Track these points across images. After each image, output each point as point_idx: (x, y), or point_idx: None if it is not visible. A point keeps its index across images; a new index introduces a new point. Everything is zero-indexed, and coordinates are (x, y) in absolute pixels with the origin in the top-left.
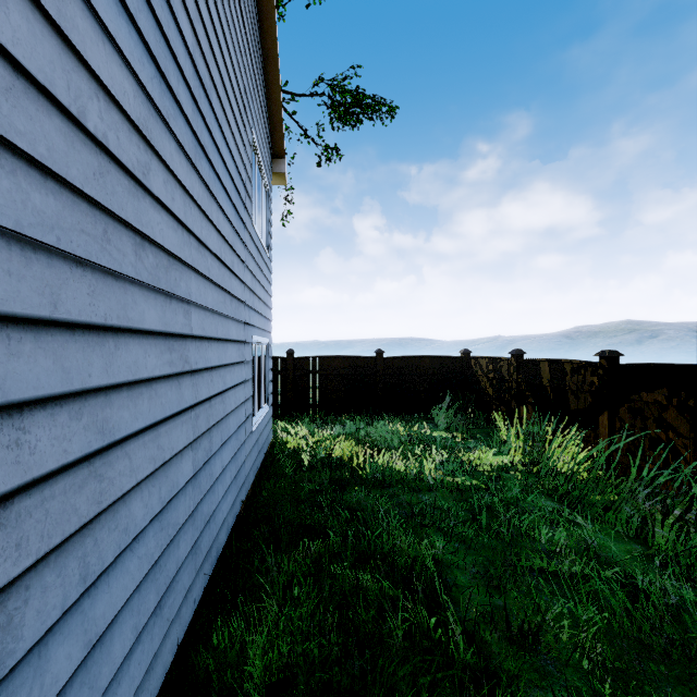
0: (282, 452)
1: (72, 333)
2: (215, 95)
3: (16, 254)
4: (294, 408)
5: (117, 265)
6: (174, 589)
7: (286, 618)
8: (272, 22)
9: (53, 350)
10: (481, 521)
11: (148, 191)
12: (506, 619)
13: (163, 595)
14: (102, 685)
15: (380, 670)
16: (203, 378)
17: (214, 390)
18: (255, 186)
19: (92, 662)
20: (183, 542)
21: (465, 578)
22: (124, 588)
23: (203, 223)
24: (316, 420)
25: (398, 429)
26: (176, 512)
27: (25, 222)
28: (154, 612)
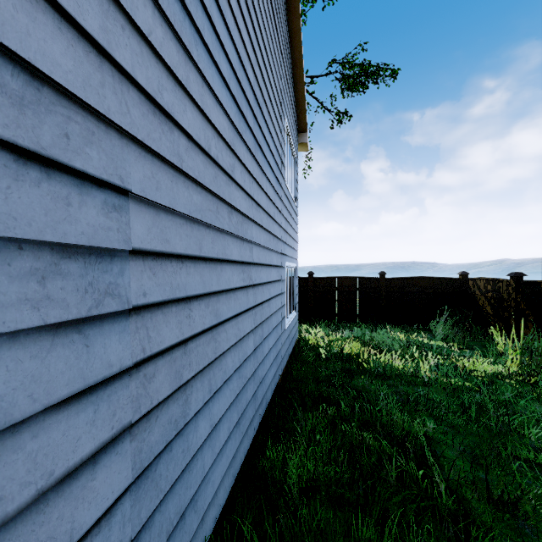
0: (305, 346)
1: (205, 263)
2: (264, 106)
3: (189, 226)
4: (313, 316)
5: (221, 225)
6: (245, 416)
7: (311, 452)
8: (299, 38)
9: (200, 271)
10: (471, 414)
11: (233, 180)
12: (487, 486)
13: (240, 417)
14: (216, 451)
15: (378, 496)
16: (258, 290)
17: (264, 298)
18: (287, 157)
19: (212, 437)
20: (249, 390)
21: (452, 453)
22: (224, 404)
23: (258, 192)
24: (330, 326)
25: (398, 336)
26: (246, 370)
27: (192, 210)
28: (236, 425)
